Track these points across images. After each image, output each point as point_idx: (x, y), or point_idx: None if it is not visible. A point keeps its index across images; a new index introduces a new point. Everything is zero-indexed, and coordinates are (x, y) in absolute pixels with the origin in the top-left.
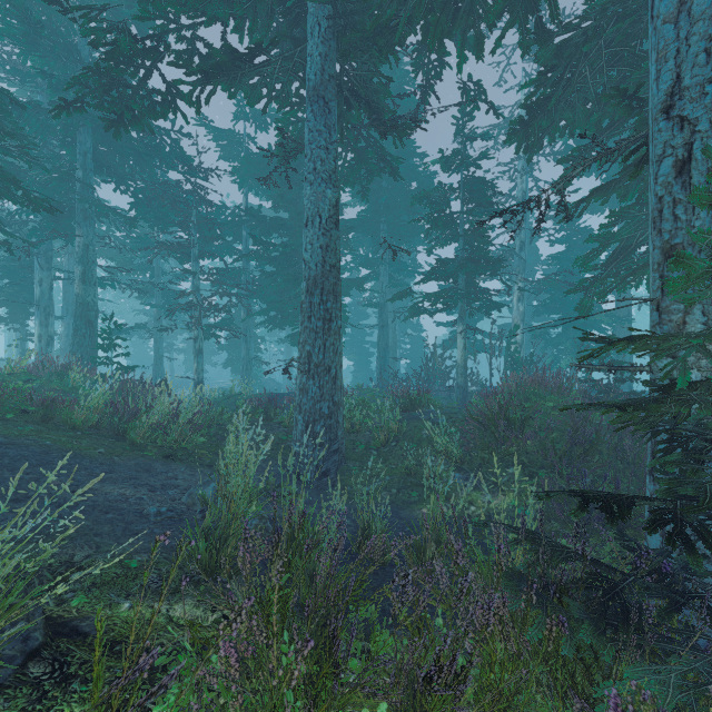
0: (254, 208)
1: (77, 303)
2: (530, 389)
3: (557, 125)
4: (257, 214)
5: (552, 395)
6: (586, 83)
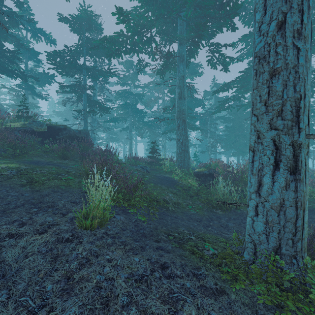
0: (223, 116)
1: None
2: None
3: None
4: (223, 117)
5: None
6: None
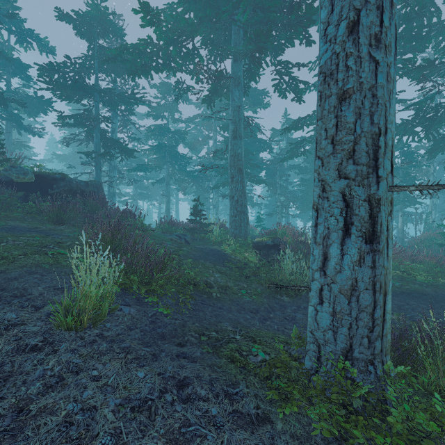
0: (297, 165)
1: None
2: (432, 237)
3: (443, 153)
4: (297, 166)
5: (442, 239)
6: None
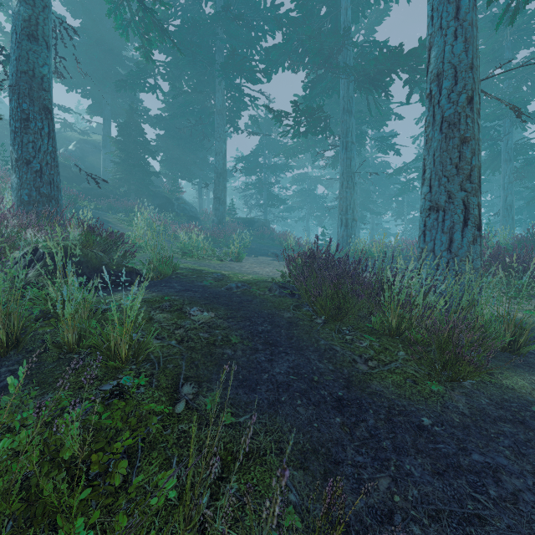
0: None
1: (370, 236)
2: None
3: (530, 179)
4: None
5: None
6: (534, 171)
